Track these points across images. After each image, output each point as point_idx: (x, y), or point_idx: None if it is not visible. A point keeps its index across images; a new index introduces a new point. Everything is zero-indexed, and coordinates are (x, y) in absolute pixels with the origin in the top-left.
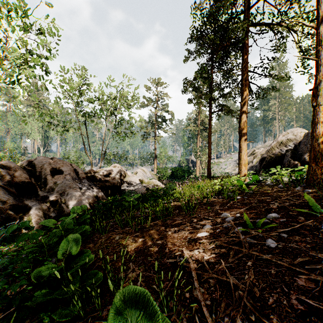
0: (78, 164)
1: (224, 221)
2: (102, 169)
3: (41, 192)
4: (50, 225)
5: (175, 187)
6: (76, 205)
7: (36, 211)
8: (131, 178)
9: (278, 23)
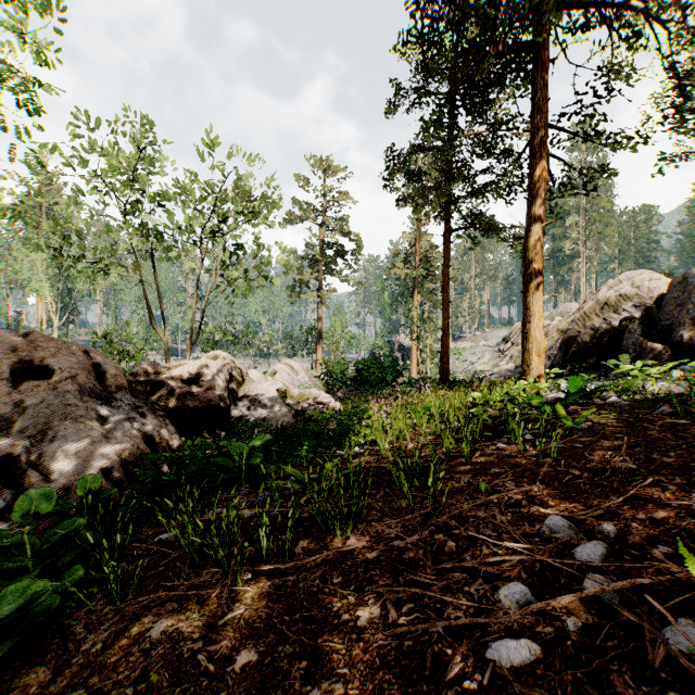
0: (132, 352)
1: (571, 563)
2: (181, 364)
3: None
4: None
5: (370, 411)
6: (77, 472)
7: None
8: (257, 387)
9: (621, 3)
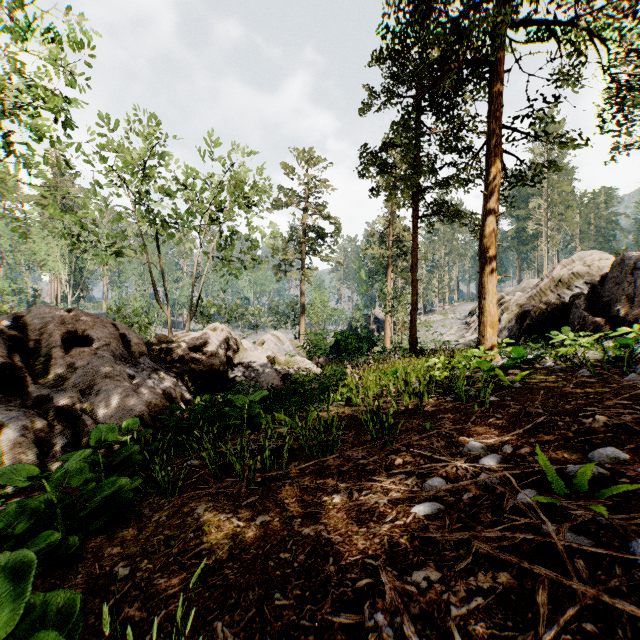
0: (141, 324)
1: (476, 467)
2: (187, 334)
3: (35, 387)
4: (17, 482)
5: (346, 374)
6: (118, 418)
7: (17, 434)
8: (250, 355)
9: (564, 23)
